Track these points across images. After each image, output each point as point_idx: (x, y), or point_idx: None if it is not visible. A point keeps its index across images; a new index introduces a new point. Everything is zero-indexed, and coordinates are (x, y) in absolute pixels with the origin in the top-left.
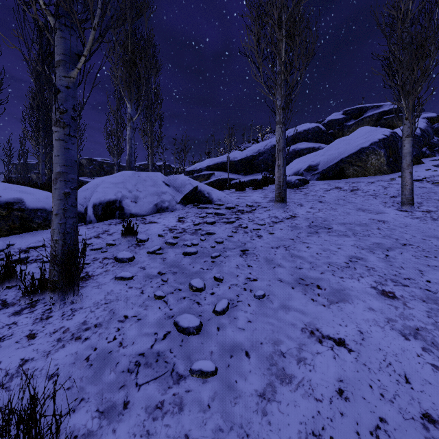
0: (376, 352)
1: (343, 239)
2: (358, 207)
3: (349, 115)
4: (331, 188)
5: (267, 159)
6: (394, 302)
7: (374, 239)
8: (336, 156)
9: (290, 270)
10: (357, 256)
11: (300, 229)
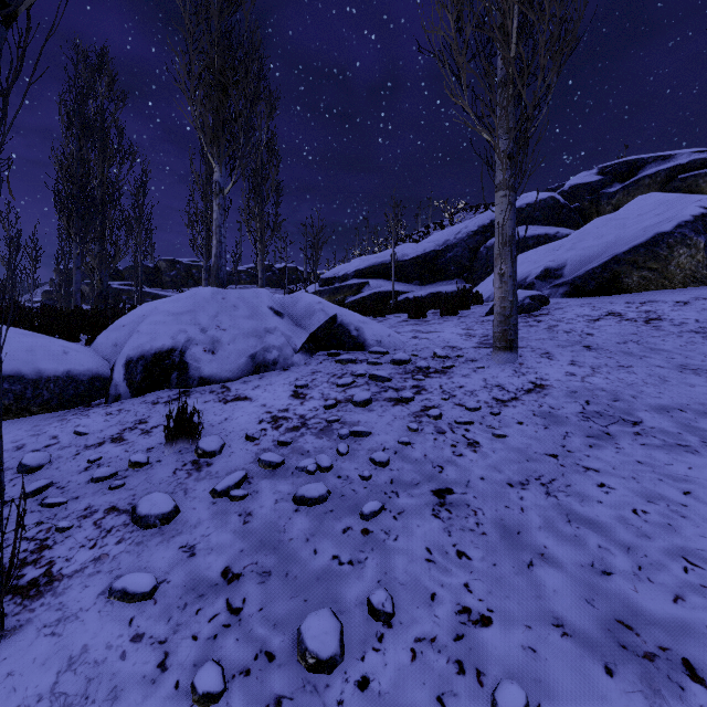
0: None
1: (686, 461)
2: (679, 362)
3: (610, 175)
4: (600, 314)
5: (461, 256)
6: None
7: None
8: (599, 251)
9: (579, 580)
10: None
11: (565, 423)
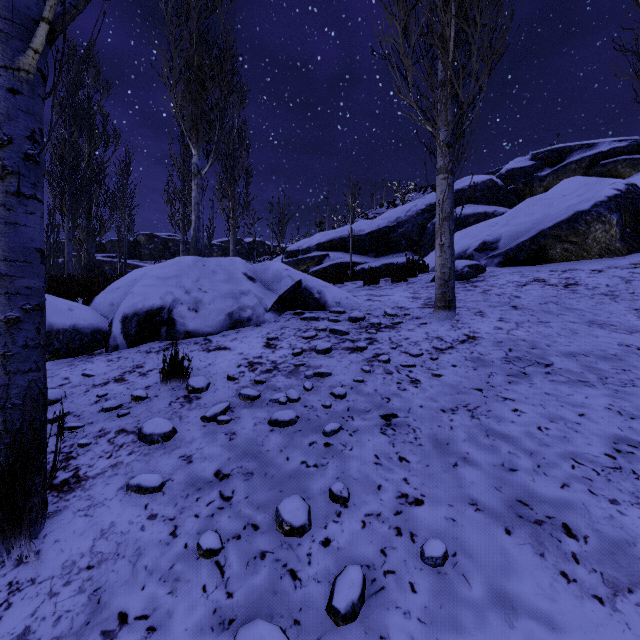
0: None
1: (584, 392)
2: (588, 319)
3: (542, 161)
4: (527, 281)
5: (411, 232)
6: None
7: None
8: (529, 227)
9: (491, 474)
10: (629, 439)
11: (491, 366)
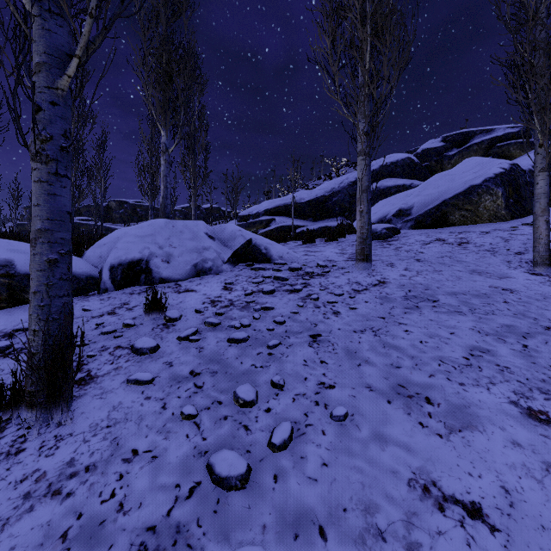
0: (539, 535)
1: (457, 319)
2: (471, 268)
3: (450, 142)
4: (431, 240)
5: (343, 200)
6: (550, 432)
7: (502, 319)
8: (436, 197)
9: (383, 370)
10: (481, 347)
11: (393, 302)
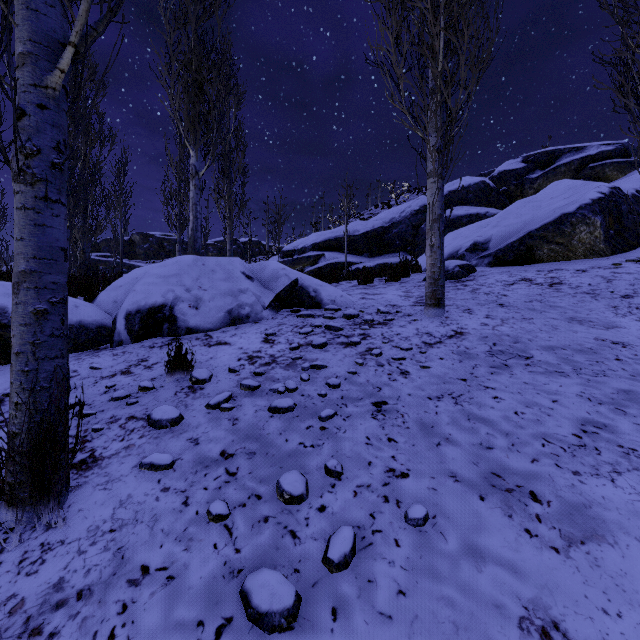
0: None
1: (559, 381)
2: (569, 315)
3: (532, 163)
4: (515, 280)
5: (405, 232)
6: None
7: (617, 382)
8: (518, 228)
9: (470, 452)
10: (595, 421)
11: (475, 358)
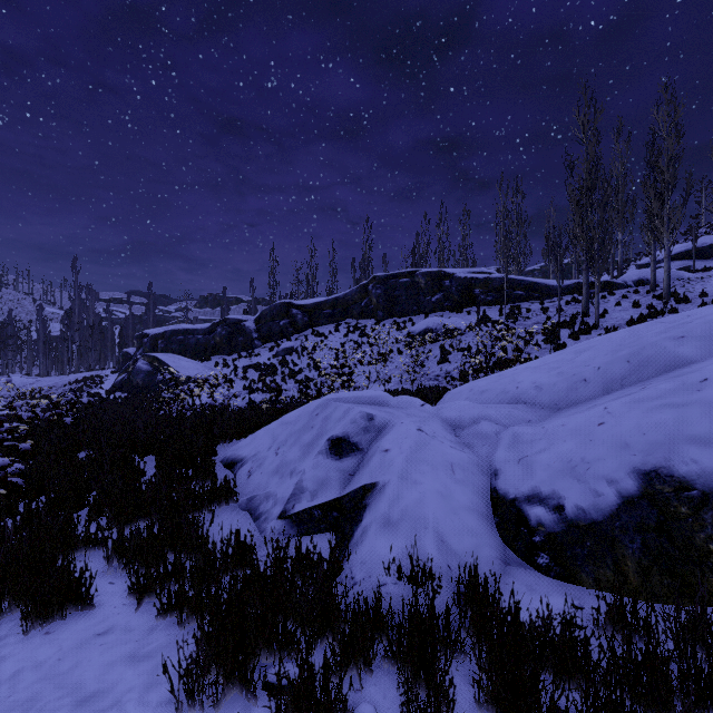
0: None
1: None
2: None
3: None
4: None
5: None
6: None
7: None
8: None
9: None
10: None
11: None
